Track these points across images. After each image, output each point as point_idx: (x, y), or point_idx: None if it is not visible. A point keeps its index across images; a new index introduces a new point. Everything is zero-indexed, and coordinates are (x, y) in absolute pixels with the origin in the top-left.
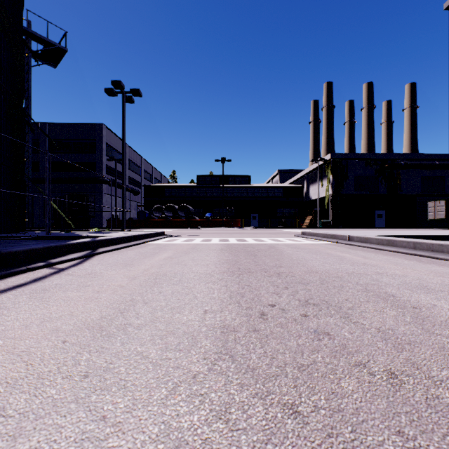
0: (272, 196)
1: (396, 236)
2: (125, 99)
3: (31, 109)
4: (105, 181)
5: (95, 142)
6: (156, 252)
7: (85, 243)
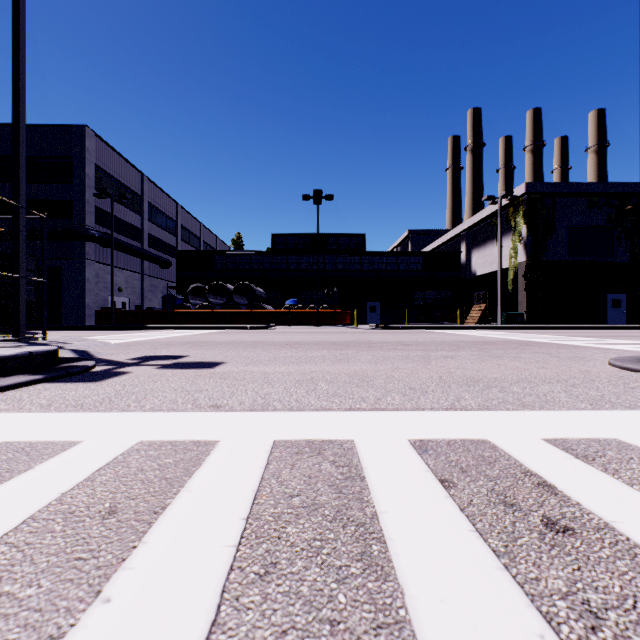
0: (405, 269)
1: None
2: None
3: None
4: (89, 235)
5: (71, 161)
6: None
7: None
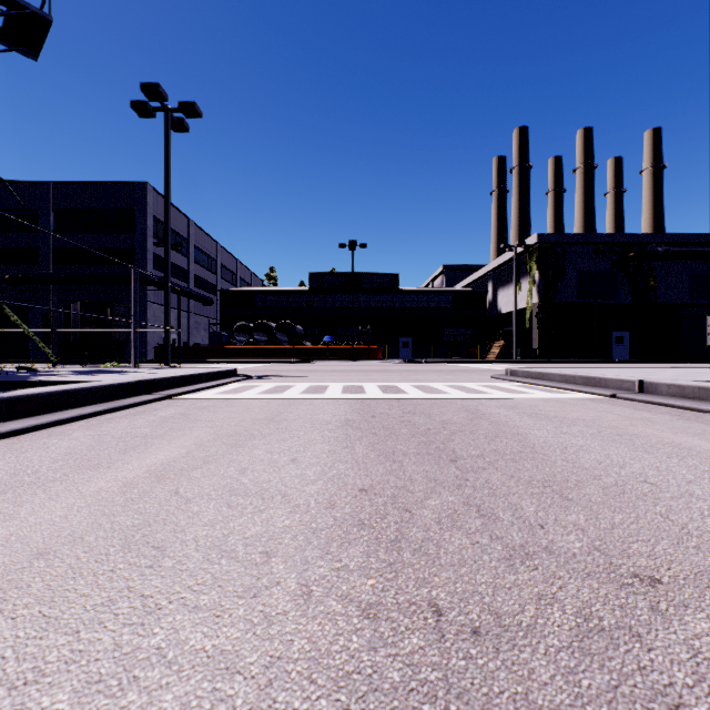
0: (435, 307)
1: None
2: (169, 123)
3: None
4: (151, 281)
5: (133, 214)
6: (151, 436)
7: None
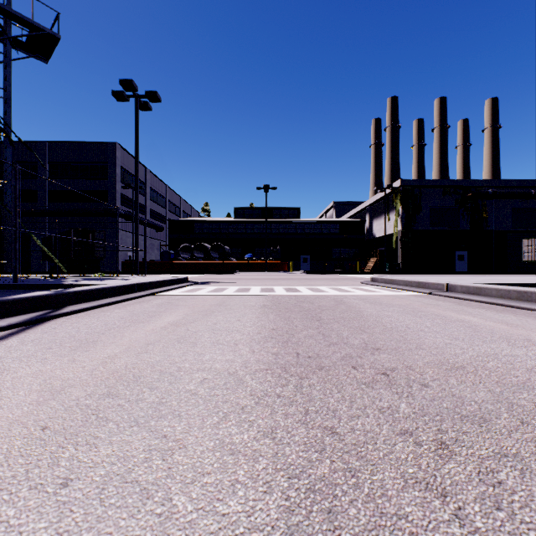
0: (327, 232)
1: (515, 284)
2: (138, 105)
3: (10, 115)
4: (119, 214)
5: (107, 165)
6: (158, 311)
7: (41, 297)
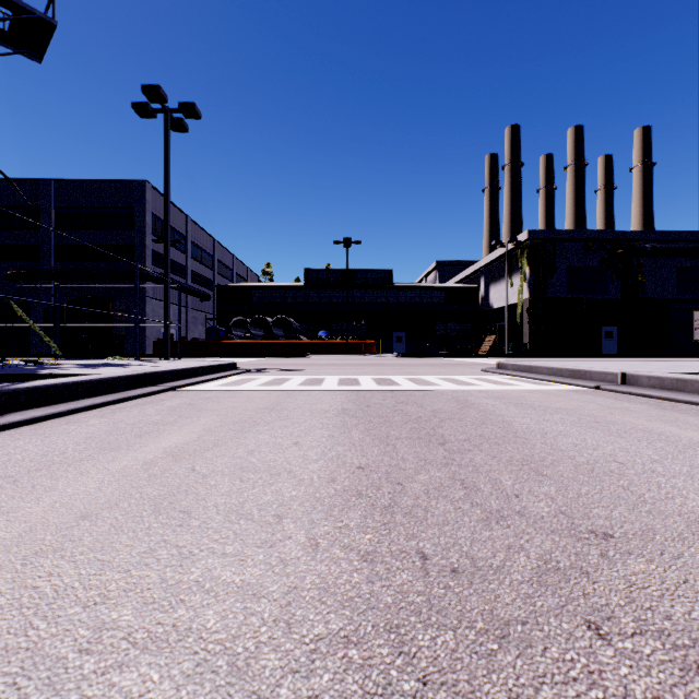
0: (428, 302)
1: None
2: (169, 123)
3: None
4: (150, 277)
5: (133, 211)
6: (162, 423)
7: None
